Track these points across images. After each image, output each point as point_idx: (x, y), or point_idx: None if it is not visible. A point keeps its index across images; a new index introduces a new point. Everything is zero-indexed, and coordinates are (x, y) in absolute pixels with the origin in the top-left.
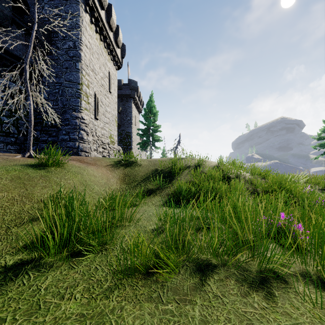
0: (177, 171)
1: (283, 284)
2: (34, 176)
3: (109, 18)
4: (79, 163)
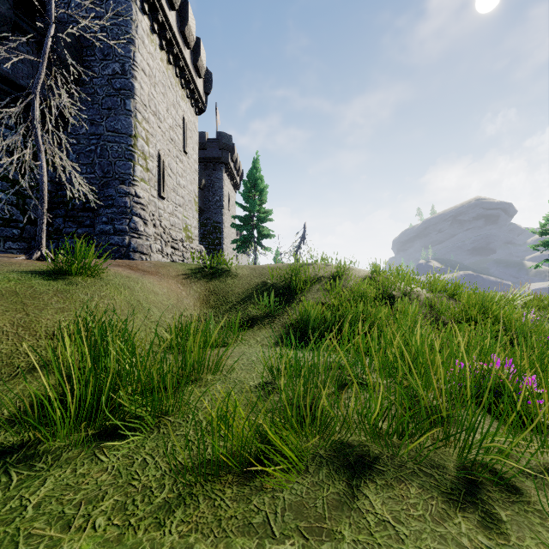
0: (301, 285)
1: (512, 495)
2: (43, 291)
3: (183, 25)
4: (129, 270)
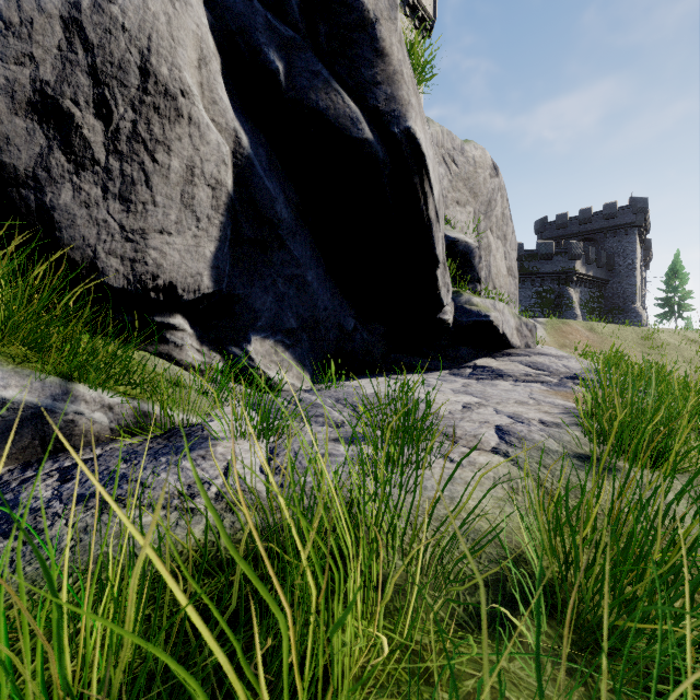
0: None
1: None
2: None
3: (646, 221)
4: None
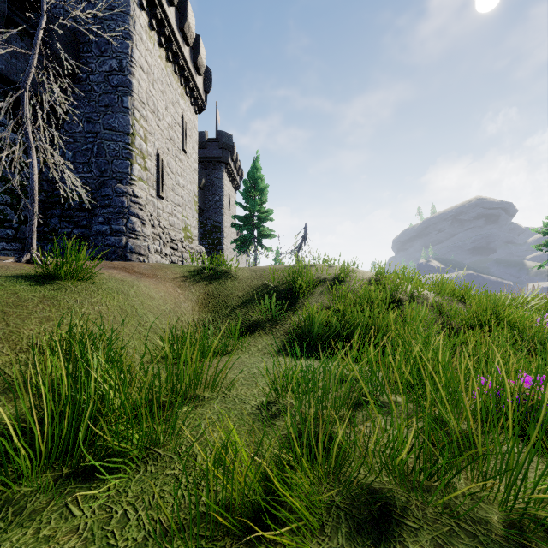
0: (304, 288)
1: None
2: (28, 298)
3: (182, 21)
4: (125, 273)
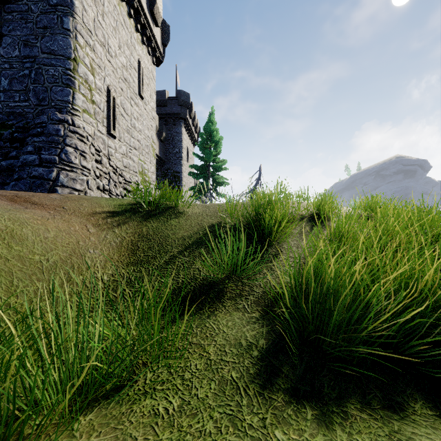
0: (277, 227)
1: None
2: None
3: None
4: (1, 201)
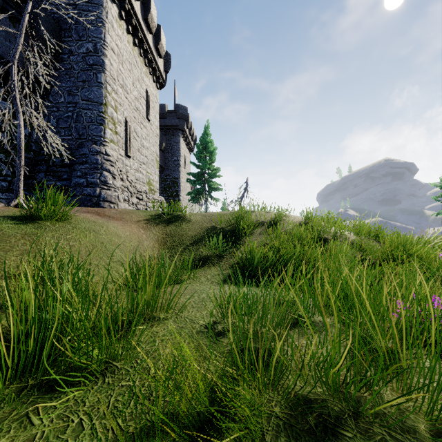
0: (245, 229)
1: None
2: (12, 234)
3: (146, 13)
4: (97, 216)
